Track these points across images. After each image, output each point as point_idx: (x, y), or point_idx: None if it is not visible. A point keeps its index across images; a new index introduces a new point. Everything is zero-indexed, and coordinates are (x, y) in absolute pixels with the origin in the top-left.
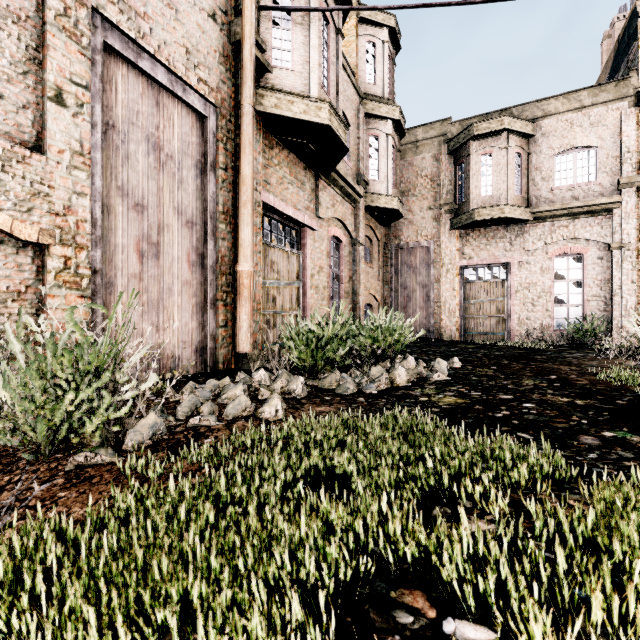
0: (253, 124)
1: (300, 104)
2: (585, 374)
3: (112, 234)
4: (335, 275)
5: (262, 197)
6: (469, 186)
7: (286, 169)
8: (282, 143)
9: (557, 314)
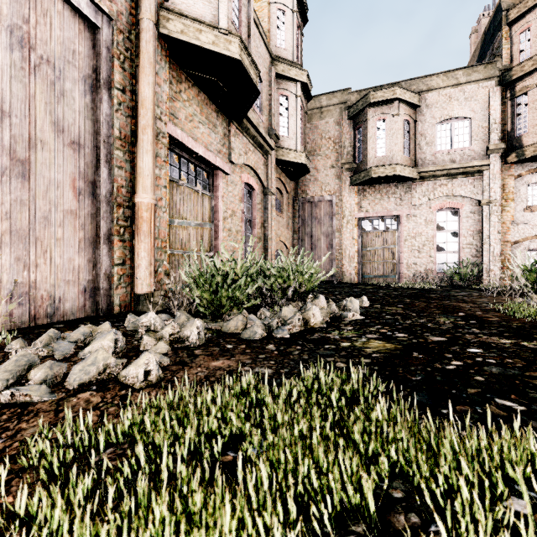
0: (154, 43)
1: (209, 34)
2: (488, 310)
3: None
4: (248, 221)
5: (168, 129)
6: (366, 147)
7: (196, 107)
8: (192, 79)
9: (438, 260)
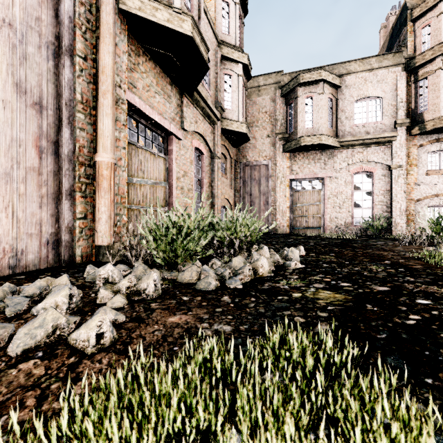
0: (114, 15)
1: (164, 12)
2: (408, 258)
3: None
4: (198, 181)
5: (127, 96)
6: (297, 120)
7: (153, 79)
8: (149, 54)
9: (355, 214)
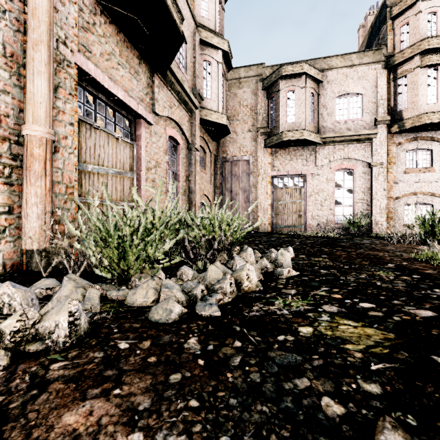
0: None
1: None
2: (410, 260)
3: None
4: (173, 174)
5: (76, 59)
6: (279, 114)
7: (115, 47)
8: (109, 15)
9: (337, 212)
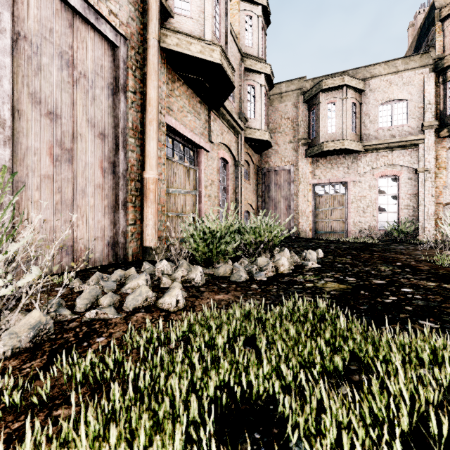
0: (158, 56)
1: (197, 45)
2: (420, 261)
3: (23, 137)
4: (223, 188)
5: (166, 119)
6: (319, 125)
7: (185, 100)
8: (182, 79)
9: (380, 218)
